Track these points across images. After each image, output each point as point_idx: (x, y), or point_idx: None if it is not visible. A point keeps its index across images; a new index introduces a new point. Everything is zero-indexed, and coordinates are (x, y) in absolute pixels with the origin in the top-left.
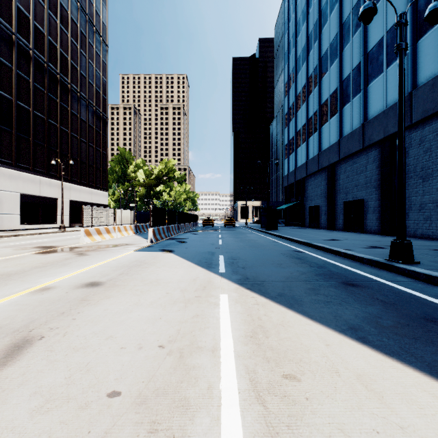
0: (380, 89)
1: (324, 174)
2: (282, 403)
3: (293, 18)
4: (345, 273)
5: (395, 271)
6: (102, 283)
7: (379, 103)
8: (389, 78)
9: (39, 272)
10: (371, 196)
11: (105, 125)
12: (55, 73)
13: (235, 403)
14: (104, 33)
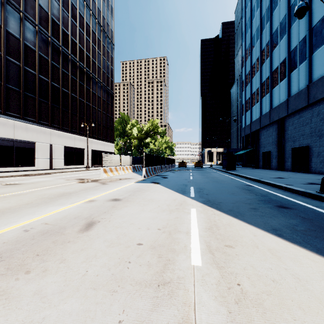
0: (323, 57)
1: (275, 127)
2: (222, 255)
3: (249, 6)
4: (281, 200)
5: (322, 200)
6: (121, 199)
7: (322, 68)
8: None
9: (84, 192)
10: (316, 143)
11: (112, 98)
12: (83, 68)
13: (198, 252)
14: (112, 36)
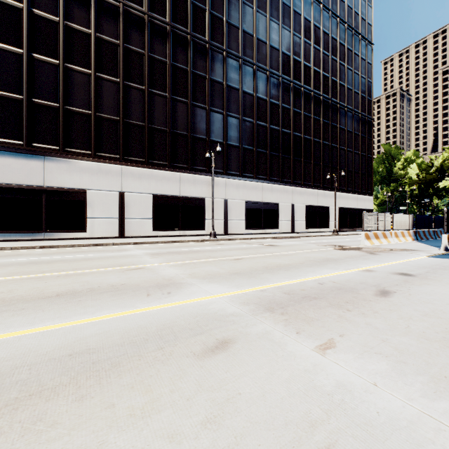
0: None
1: None
2: None
3: None
4: None
5: None
6: (413, 275)
7: None
8: None
9: (351, 260)
10: None
11: (370, 128)
12: (327, 100)
13: None
14: (369, 33)
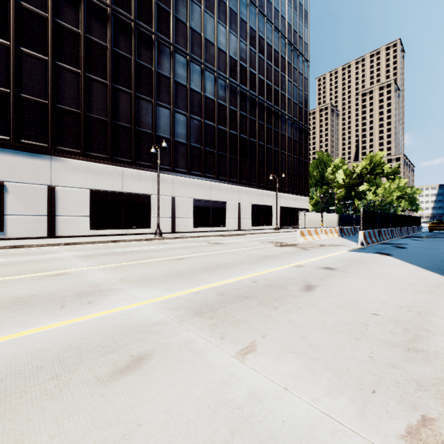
0: None
1: None
2: None
3: None
4: None
5: None
6: (335, 269)
7: None
8: None
9: (287, 256)
10: None
11: (306, 136)
12: (270, 107)
13: None
14: (305, 51)
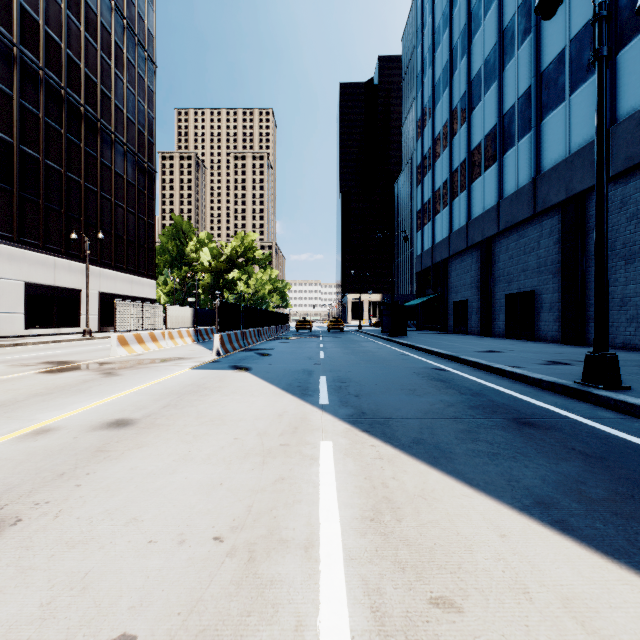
0: (560, 127)
1: (476, 254)
2: None
3: (429, 24)
4: (515, 404)
5: (593, 401)
6: (135, 422)
7: (559, 147)
8: (573, 109)
9: (39, 402)
10: (547, 285)
11: (152, 182)
12: (77, 104)
13: None
14: (150, 46)
